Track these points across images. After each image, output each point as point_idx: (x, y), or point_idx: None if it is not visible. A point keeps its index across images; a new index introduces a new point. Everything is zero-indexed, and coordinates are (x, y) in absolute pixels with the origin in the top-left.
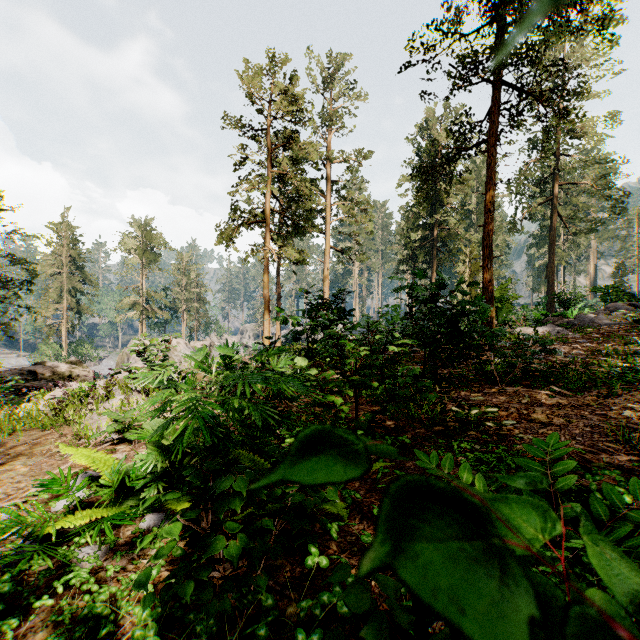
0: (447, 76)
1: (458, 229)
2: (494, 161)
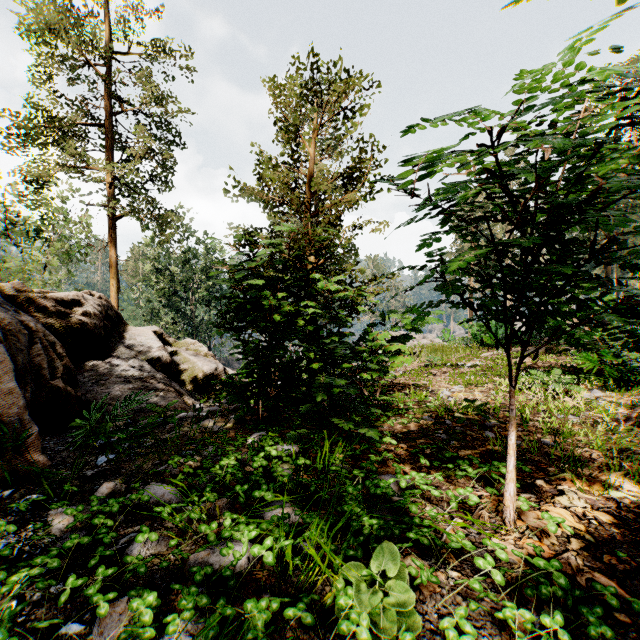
0: None
1: None
2: None
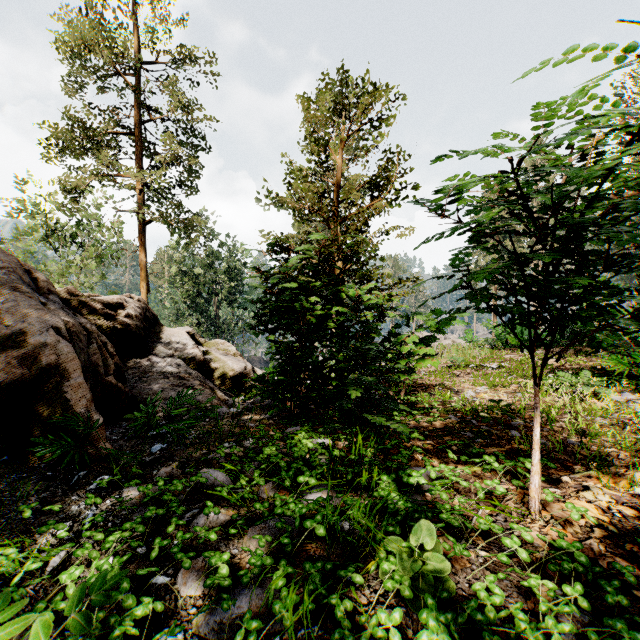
0: None
1: None
2: None
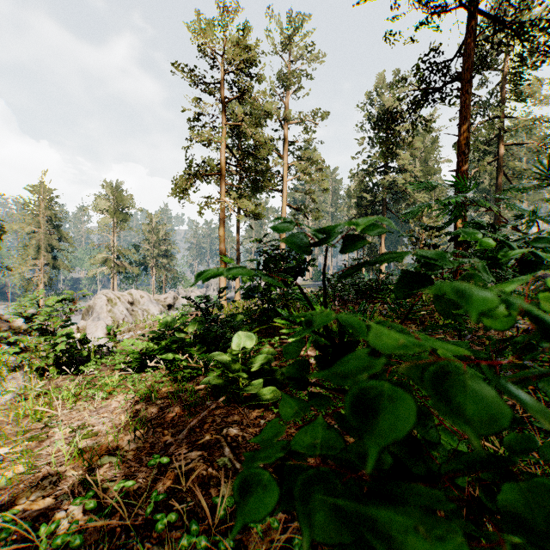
0: (418, 2)
1: (406, 189)
2: (469, 98)
